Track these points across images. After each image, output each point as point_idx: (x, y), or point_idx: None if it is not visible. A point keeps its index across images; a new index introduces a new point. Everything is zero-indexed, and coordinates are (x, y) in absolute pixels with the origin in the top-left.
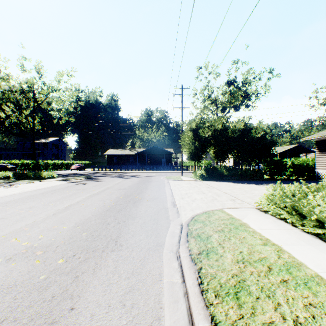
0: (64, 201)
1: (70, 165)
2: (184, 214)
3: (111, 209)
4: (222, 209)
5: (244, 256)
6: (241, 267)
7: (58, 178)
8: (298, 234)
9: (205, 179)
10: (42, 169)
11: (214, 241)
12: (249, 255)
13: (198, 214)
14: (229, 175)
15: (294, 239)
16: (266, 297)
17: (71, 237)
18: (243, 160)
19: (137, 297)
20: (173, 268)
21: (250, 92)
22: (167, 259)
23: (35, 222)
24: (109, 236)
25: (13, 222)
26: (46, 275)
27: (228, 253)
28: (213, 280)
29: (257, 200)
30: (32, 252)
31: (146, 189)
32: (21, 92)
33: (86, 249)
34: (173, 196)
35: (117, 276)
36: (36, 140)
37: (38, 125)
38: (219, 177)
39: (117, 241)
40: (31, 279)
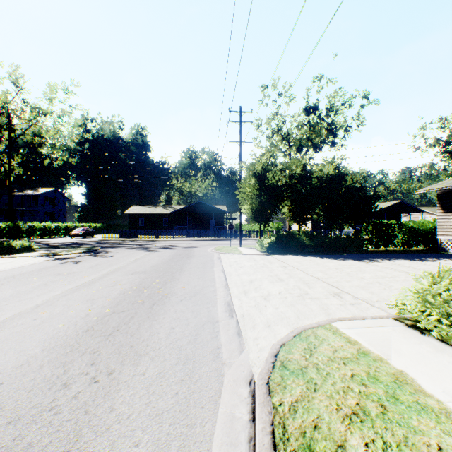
0: (9, 304)
1: (70, 229)
2: (253, 340)
3: (97, 326)
4: (330, 323)
5: None
6: None
7: (38, 252)
8: None
9: (277, 252)
10: (23, 236)
11: None
12: None
13: (284, 341)
14: (312, 245)
15: None
16: None
17: None
18: (333, 222)
19: None
20: None
21: (338, 125)
22: None
23: None
24: (39, 451)
25: None
26: None
27: None
28: None
29: (380, 294)
30: None
31: (182, 273)
32: None
33: None
34: (228, 289)
35: None
36: (19, 192)
37: (18, 167)
38: (297, 247)
39: None
40: None
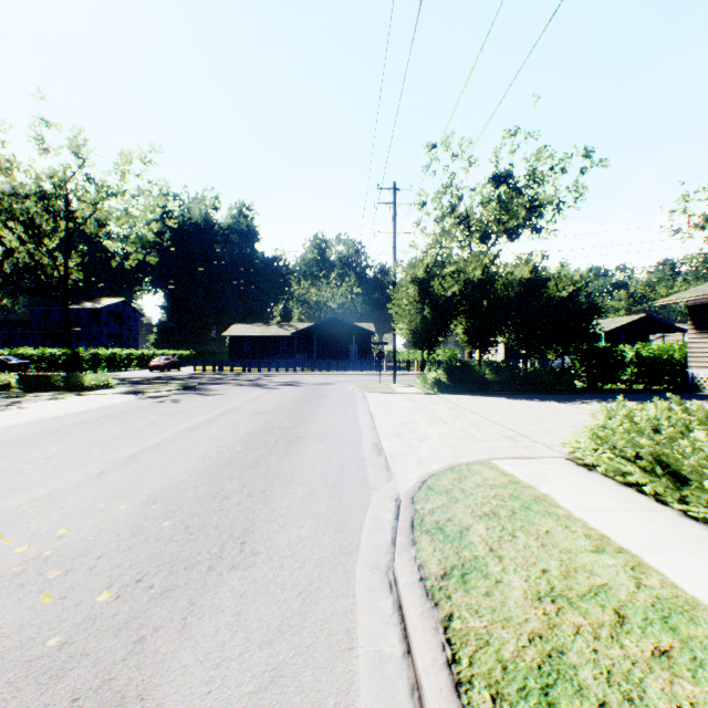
0: (127, 442)
1: (147, 359)
2: (402, 473)
3: (234, 460)
4: (489, 461)
5: (553, 582)
6: (549, 614)
7: (119, 388)
8: (673, 523)
9: (446, 390)
10: (86, 368)
11: (477, 541)
12: (566, 579)
13: (435, 472)
14: (498, 381)
15: (666, 535)
16: (624, 701)
17: (134, 532)
18: (529, 347)
19: (290, 699)
20: (382, 615)
21: (544, 200)
22: (366, 588)
23: (54, 494)
24: (227, 528)
25: (2, 493)
26: (62, 636)
27: (515, 574)
28: (483, 651)
29: (567, 438)
30: (36, 573)
31: (316, 414)
32: (39, 198)
33: (169, 564)
34: (376, 430)
35: (243, 638)
36: (74, 305)
37: (77, 270)
38: (476, 385)
39: (245, 541)
40: (23, 648)
